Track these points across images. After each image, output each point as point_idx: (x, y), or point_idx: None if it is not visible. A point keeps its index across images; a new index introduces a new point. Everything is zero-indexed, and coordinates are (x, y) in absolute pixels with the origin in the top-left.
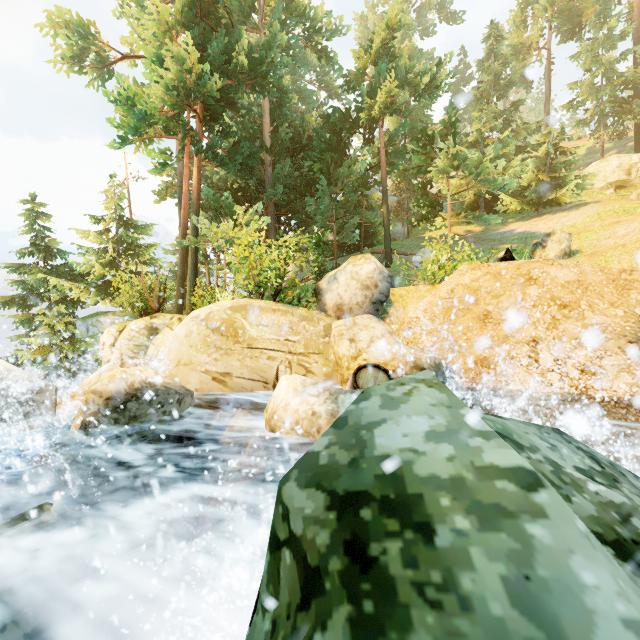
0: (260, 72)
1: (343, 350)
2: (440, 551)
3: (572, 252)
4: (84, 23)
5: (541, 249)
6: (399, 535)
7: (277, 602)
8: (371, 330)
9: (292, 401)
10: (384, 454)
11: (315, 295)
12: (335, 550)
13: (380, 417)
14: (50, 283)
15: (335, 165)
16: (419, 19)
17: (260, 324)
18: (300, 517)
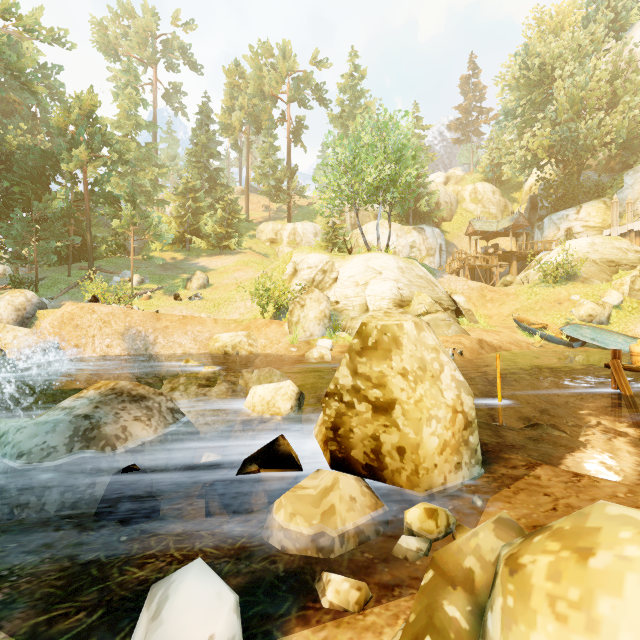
0: None
1: None
2: None
3: (209, 285)
4: None
5: (190, 282)
6: None
7: None
8: (17, 333)
9: None
10: None
11: None
12: None
13: None
14: None
15: (36, 195)
16: (164, 53)
17: None
18: None
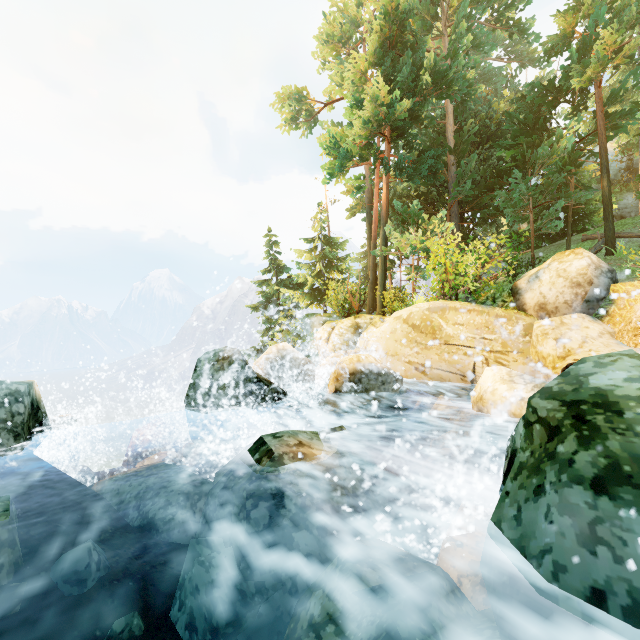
0: (446, 81)
1: (548, 349)
2: (626, 419)
3: None
4: (299, 90)
5: None
6: (603, 414)
7: (532, 445)
8: (583, 330)
9: (499, 387)
10: (595, 387)
11: (512, 295)
12: (567, 418)
13: (592, 371)
14: (281, 293)
15: (532, 148)
16: None
17: (456, 323)
18: (544, 409)
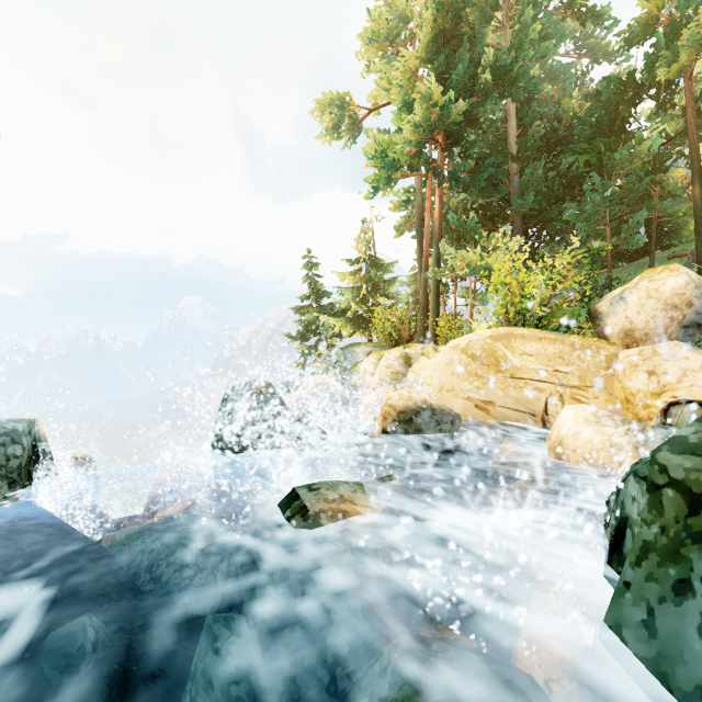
0: (509, 77)
1: (637, 384)
2: None
3: None
4: (341, 95)
5: None
6: None
7: (662, 518)
8: (682, 361)
9: (583, 430)
10: None
11: (590, 320)
12: None
13: None
14: (321, 320)
15: (609, 152)
16: None
17: (523, 353)
18: (680, 468)
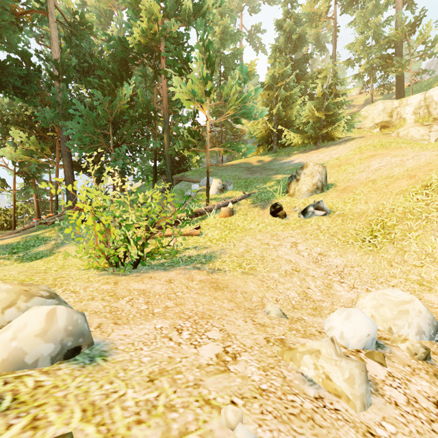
0: None
1: None
2: None
3: (327, 186)
4: None
5: (295, 182)
6: None
7: None
8: None
9: None
10: None
11: None
12: None
13: None
14: None
15: (112, 92)
16: None
17: None
18: None
